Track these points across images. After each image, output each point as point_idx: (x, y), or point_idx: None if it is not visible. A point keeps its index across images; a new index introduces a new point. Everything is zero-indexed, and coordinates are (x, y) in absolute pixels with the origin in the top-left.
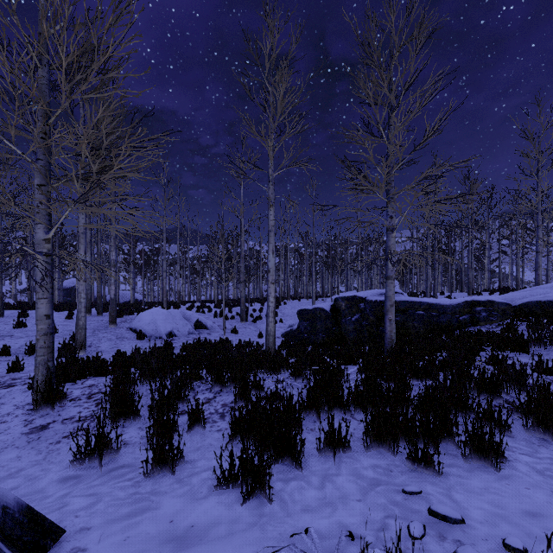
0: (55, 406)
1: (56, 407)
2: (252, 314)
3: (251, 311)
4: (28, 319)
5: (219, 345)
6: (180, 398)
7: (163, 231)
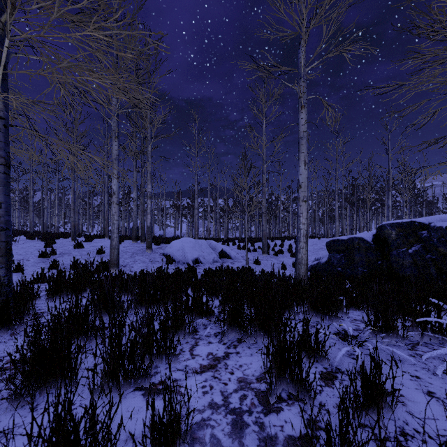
0: (5, 333)
1: (6, 334)
2: (273, 248)
3: (272, 246)
4: (90, 243)
5: (241, 273)
6: (161, 352)
7: (195, 174)
